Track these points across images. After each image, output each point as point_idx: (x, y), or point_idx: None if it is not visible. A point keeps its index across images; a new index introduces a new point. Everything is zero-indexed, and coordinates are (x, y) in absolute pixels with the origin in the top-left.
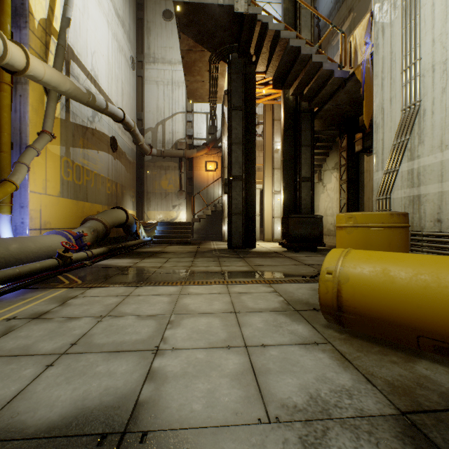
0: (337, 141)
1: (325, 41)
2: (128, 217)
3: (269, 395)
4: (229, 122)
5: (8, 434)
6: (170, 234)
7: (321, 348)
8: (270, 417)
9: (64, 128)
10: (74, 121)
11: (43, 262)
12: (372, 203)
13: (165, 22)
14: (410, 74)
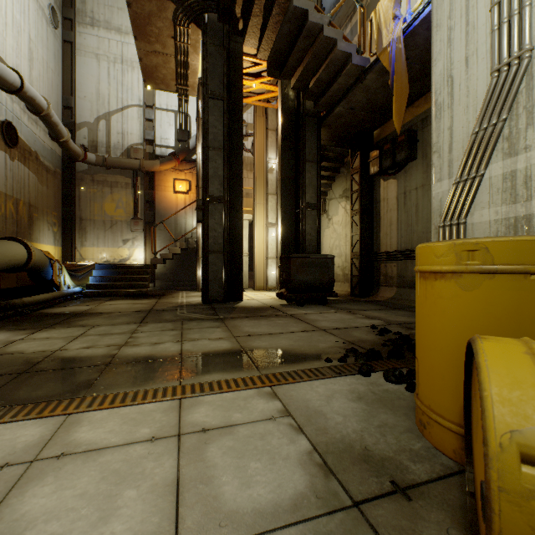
0: (345, 162)
1: None
2: (32, 254)
3: None
4: (205, 115)
5: None
6: (115, 282)
7: None
8: None
9: None
10: None
11: None
12: (391, 241)
13: None
14: (512, 5)
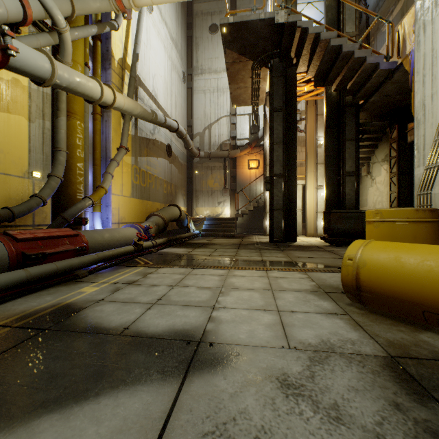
0: (387, 131)
1: (374, 28)
2: (181, 213)
3: (291, 336)
4: (270, 123)
5: (139, 334)
6: (216, 228)
7: (339, 317)
8: (290, 346)
9: (133, 142)
10: (141, 135)
11: (125, 247)
12: None
13: (211, 36)
14: None
